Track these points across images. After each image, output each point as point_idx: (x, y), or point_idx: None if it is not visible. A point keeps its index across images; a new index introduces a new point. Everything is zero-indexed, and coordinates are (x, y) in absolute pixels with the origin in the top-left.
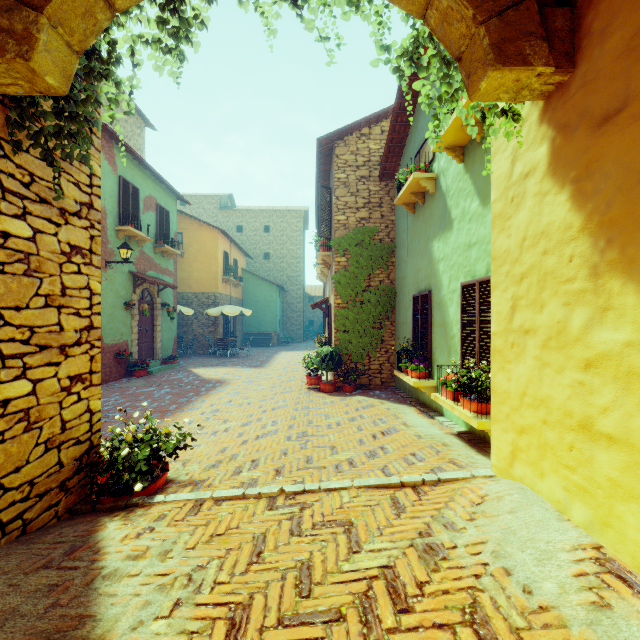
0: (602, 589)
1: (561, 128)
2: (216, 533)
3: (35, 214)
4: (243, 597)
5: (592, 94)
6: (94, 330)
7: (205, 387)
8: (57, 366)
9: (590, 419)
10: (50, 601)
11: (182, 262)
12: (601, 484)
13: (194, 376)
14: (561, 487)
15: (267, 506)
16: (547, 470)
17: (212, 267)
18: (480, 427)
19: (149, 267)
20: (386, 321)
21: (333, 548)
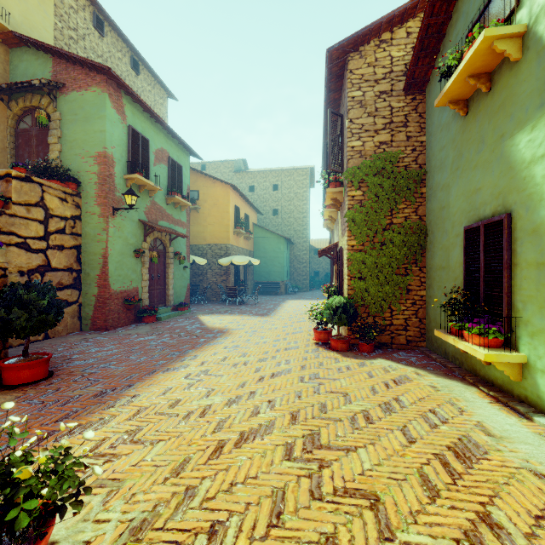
0: None
1: None
2: None
3: None
4: None
5: None
6: None
7: (204, 337)
8: None
9: None
10: None
11: (198, 217)
12: None
13: (198, 324)
14: None
15: None
16: None
17: (224, 220)
18: None
19: (161, 217)
20: (413, 266)
21: None
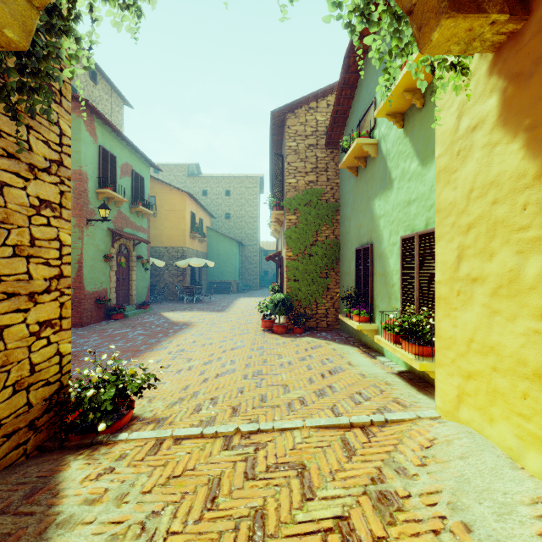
0: None
1: (513, 77)
2: (173, 475)
3: (2, 168)
4: None
5: None
6: (64, 279)
7: (173, 329)
8: (26, 312)
9: None
10: None
11: (155, 221)
12: None
13: (164, 319)
14: (513, 434)
15: (223, 446)
16: (497, 416)
17: (181, 225)
18: (422, 369)
19: (126, 225)
20: (331, 271)
21: (286, 494)
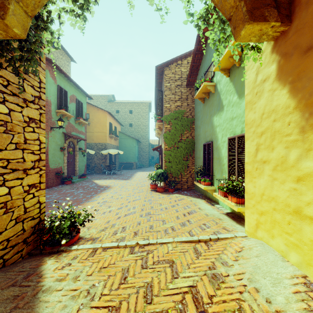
0: (309, 301)
1: (283, 55)
2: (103, 266)
3: (10, 101)
4: (116, 303)
5: (301, 36)
6: (42, 161)
7: (100, 189)
8: (22, 179)
9: (300, 208)
10: (13, 305)
11: (89, 128)
12: (306, 243)
13: (94, 184)
14: (283, 243)
15: (129, 252)
16: (276, 234)
17: (104, 130)
18: (238, 210)
19: (72, 130)
20: (190, 157)
21: (164, 275)
